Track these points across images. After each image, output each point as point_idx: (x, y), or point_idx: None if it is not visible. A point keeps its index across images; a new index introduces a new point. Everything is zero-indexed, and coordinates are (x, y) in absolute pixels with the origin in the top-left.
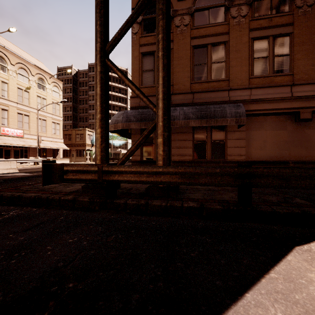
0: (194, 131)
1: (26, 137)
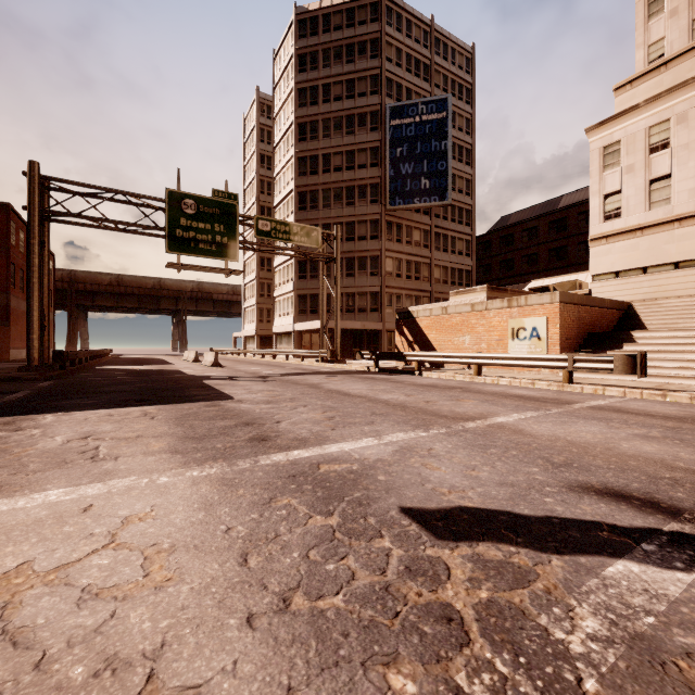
0: None
1: None
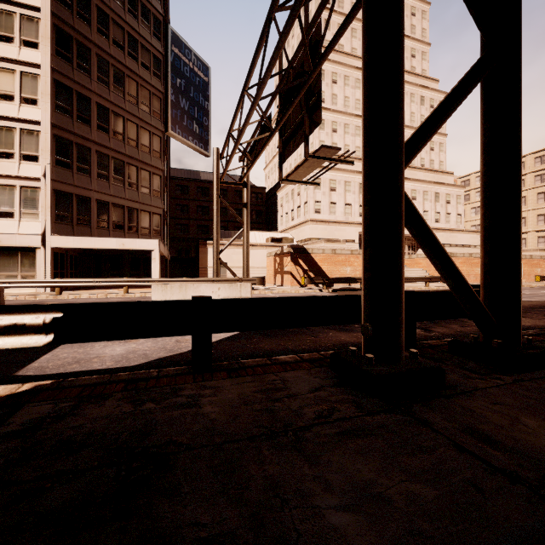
0: None
1: None
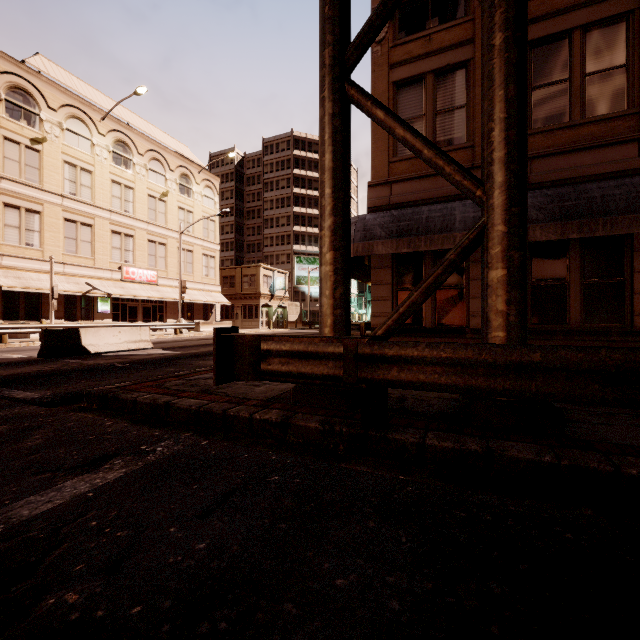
0: (532, 254)
1: (162, 283)
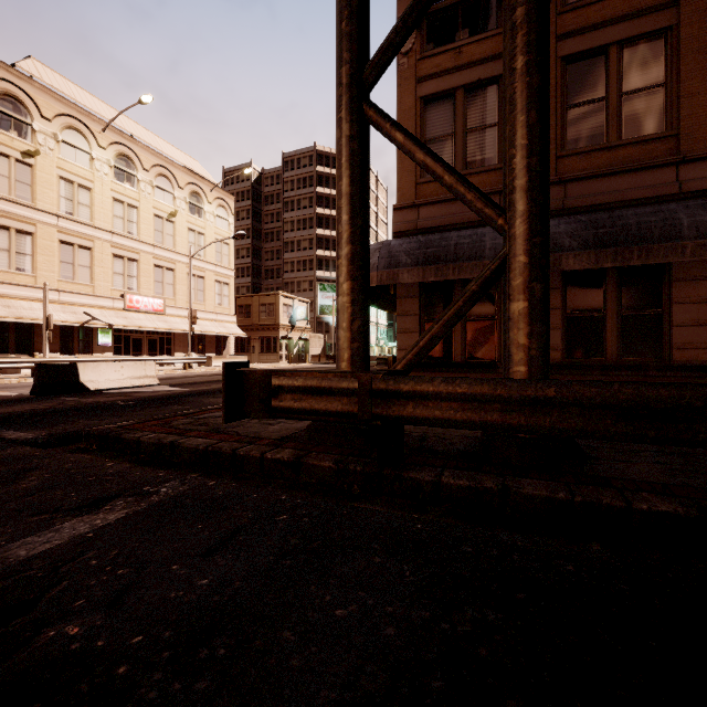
0: (567, 283)
1: (170, 312)
